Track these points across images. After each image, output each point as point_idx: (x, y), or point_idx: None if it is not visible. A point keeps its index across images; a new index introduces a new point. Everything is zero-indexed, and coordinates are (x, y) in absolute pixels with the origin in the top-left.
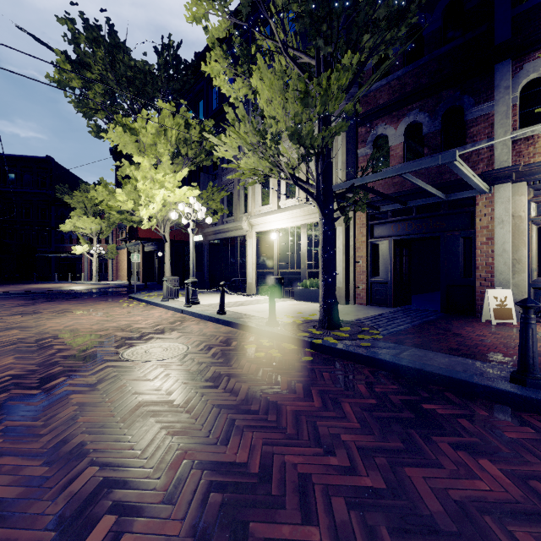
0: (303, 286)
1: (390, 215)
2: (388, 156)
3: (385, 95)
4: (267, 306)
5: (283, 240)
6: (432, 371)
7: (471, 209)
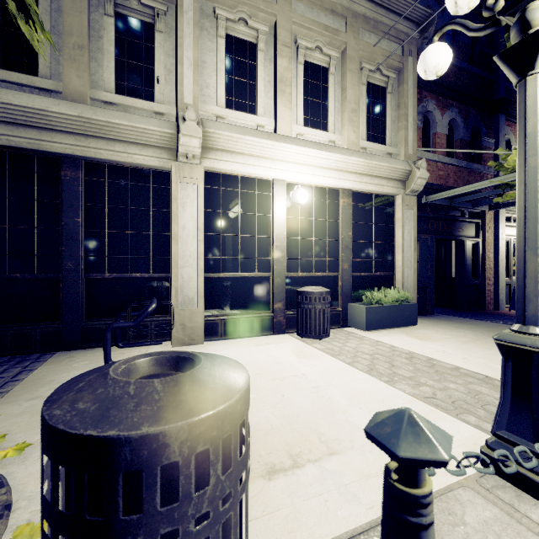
0: (371, 303)
1: (430, 210)
2: (428, 142)
3: None
4: (473, 356)
5: (298, 209)
6: None
7: (479, 221)
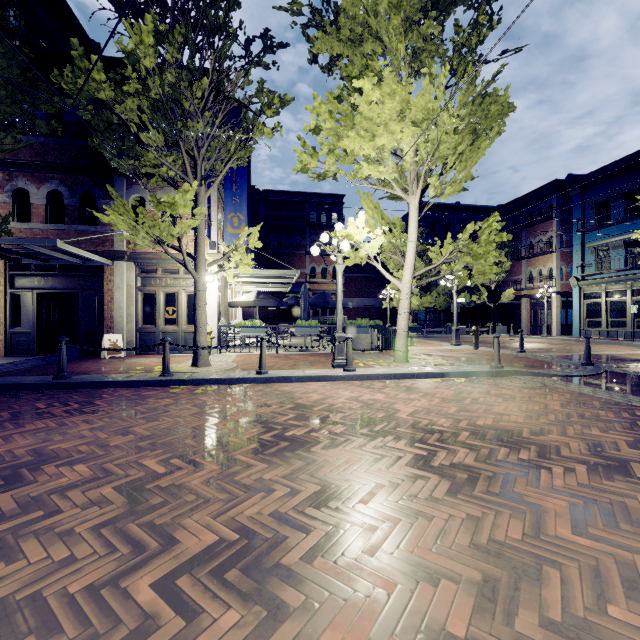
0: None
1: (33, 269)
2: (31, 212)
3: (27, 152)
4: None
5: None
6: (5, 383)
7: (102, 275)
